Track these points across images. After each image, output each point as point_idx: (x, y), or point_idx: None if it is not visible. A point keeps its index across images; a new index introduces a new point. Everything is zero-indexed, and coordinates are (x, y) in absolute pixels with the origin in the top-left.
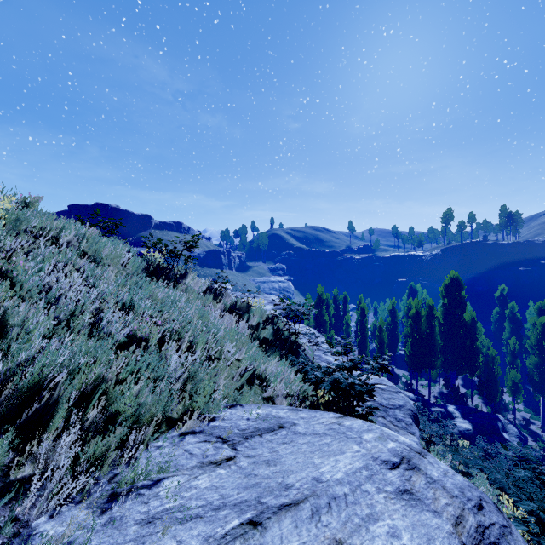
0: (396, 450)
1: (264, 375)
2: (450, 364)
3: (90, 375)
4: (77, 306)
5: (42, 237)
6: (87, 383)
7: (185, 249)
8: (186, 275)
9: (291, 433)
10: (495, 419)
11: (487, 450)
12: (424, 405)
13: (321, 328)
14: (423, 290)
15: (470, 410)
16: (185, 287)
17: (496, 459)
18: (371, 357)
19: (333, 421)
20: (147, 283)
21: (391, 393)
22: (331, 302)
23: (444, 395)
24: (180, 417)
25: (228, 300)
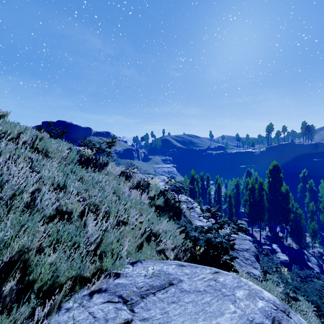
0: (265, 310)
1: (158, 233)
2: (273, 218)
3: (16, 247)
4: (20, 188)
5: (4, 138)
6: (13, 253)
7: (107, 147)
8: (108, 164)
9: (178, 291)
10: (302, 253)
11: (299, 274)
12: (258, 244)
13: (193, 196)
14: (255, 173)
15: (286, 248)
16: (106, 172)
17: (305, 280)
18: (224, 213)
19: (210, 277)
20: (79, 169)
21: (240, 240)
22: (199, 180)
23: (269, 237)
24: (92, 275)
25: (135, 180)
